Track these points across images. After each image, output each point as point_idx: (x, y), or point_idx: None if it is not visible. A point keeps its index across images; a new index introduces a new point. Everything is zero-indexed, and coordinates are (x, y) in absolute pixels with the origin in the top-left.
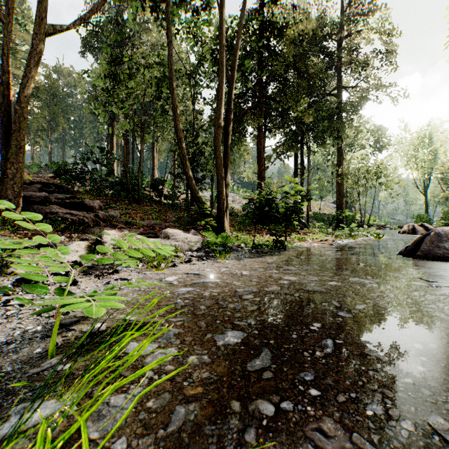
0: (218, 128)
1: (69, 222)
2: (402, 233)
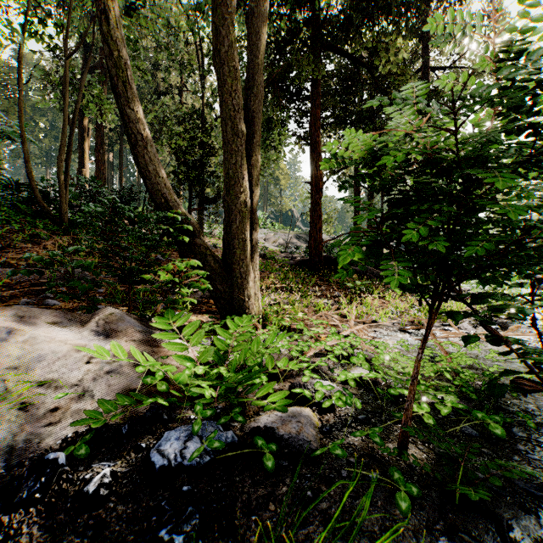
0: None
1: None
2: None
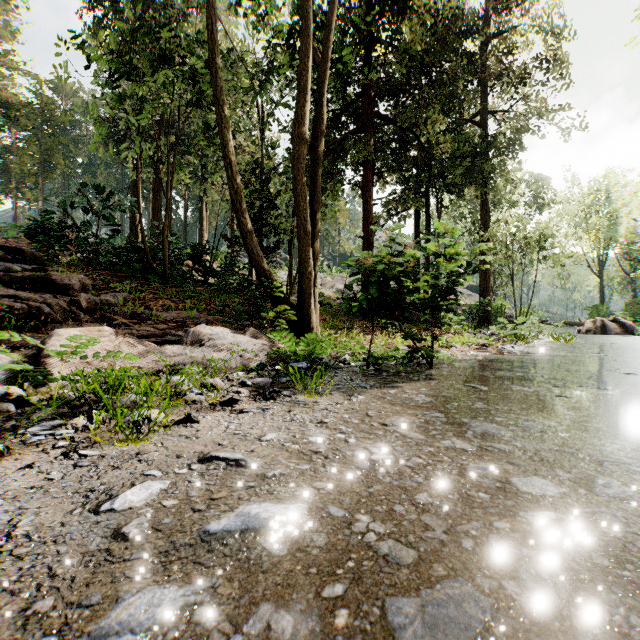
0: (300, 142)
1: (3, 312)
2: (585, 332)
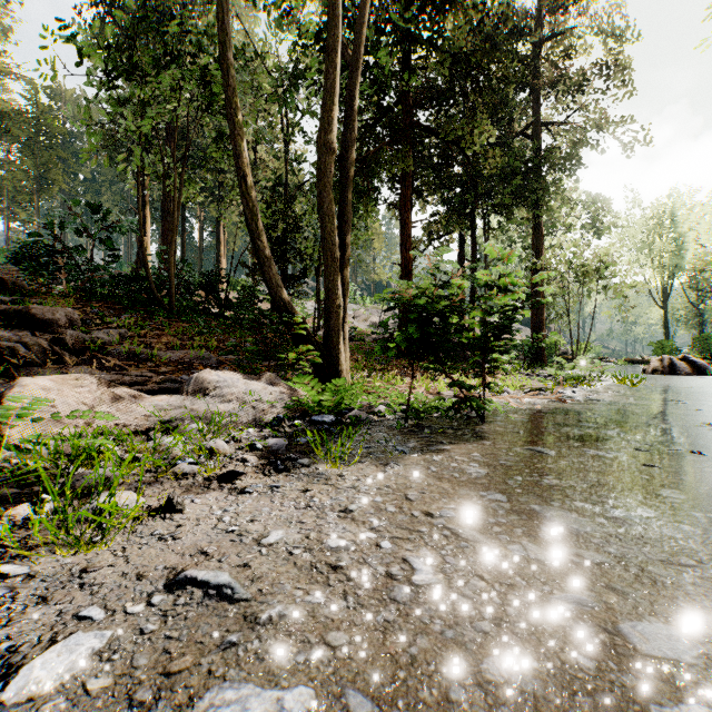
0: (326, 153)
1: None
2: (651, 372)
